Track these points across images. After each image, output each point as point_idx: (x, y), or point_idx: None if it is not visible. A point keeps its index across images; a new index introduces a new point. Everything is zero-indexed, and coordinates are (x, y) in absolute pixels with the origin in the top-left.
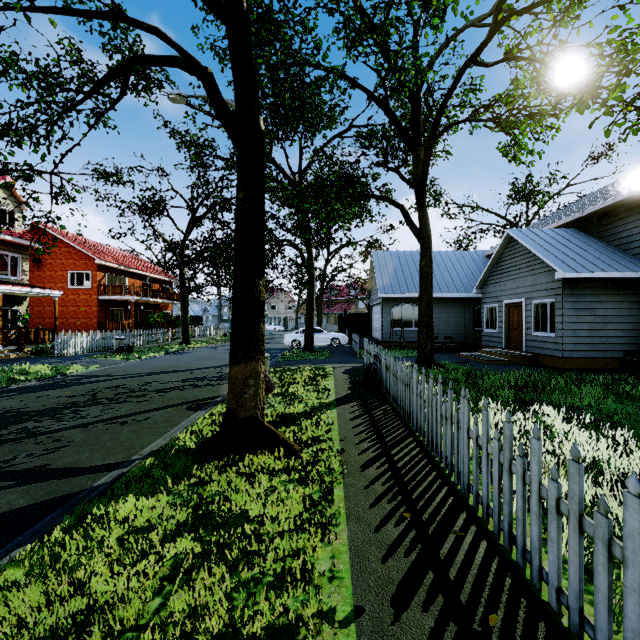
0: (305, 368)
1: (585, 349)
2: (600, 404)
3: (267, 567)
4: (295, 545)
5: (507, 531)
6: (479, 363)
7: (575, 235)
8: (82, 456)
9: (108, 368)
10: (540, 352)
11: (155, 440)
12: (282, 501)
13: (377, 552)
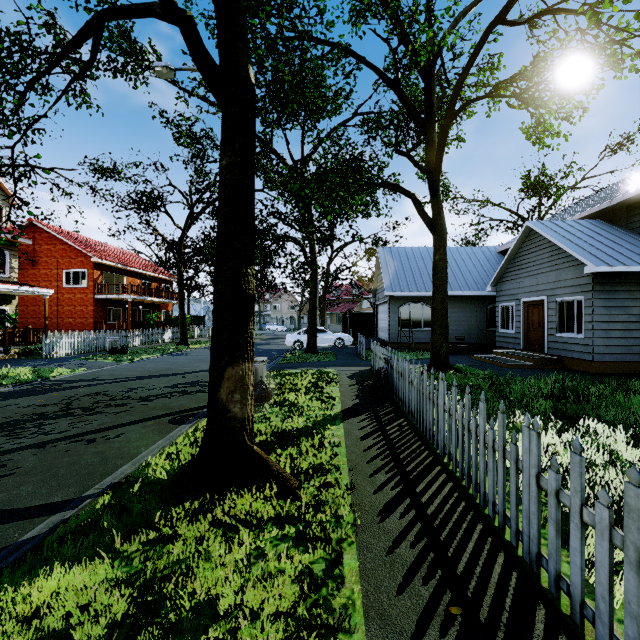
0: (307, 372)
1: (618, 352)
2: None
3: None
4: None
5: None
6: (497, 366)
7: (602, 227)
8: (23, 490)
9: (95, 371)
10: (565, 355)
11: (121, 466)
12: (270, 577)
13: None
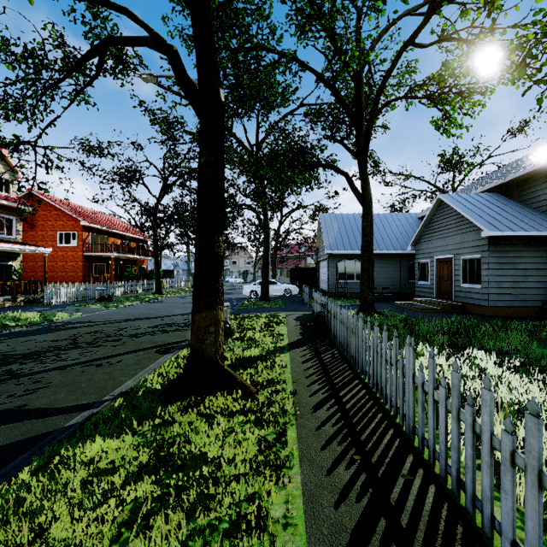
0: (261, 315)
1: (508, 299)
2: (526, 349)
3: (223, 513)
4: (250, 489)
5: (455, 476)
6: (414, 311)
7: (498, 199)
8: (58, 397)
9: (90, 315)
10: (468, 301)
11: (125, 381)
12: (239, 442)
13: (330, 497)
